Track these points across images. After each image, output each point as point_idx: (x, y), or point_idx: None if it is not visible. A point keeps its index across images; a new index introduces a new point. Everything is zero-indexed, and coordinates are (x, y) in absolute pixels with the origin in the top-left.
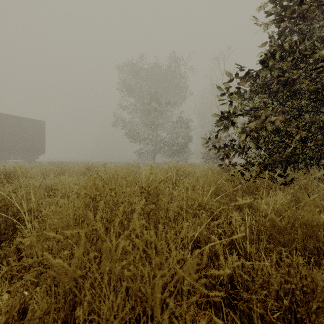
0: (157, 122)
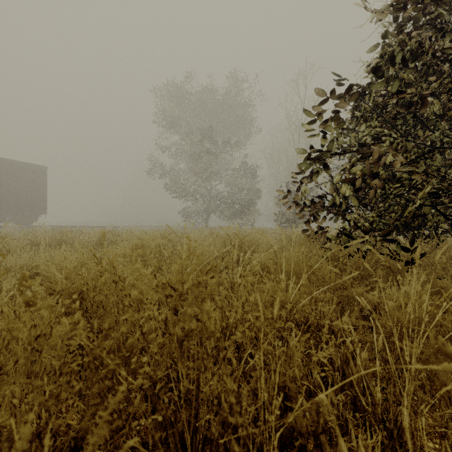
0: (211, 169)
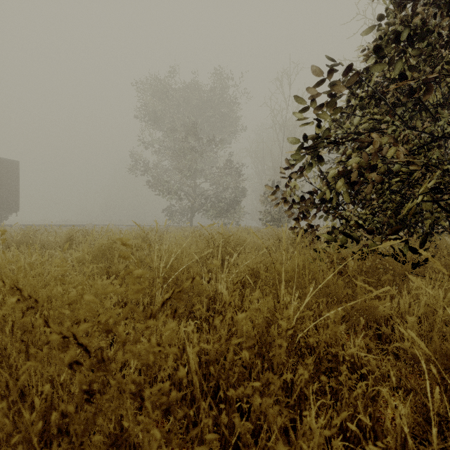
0: (196, 167)
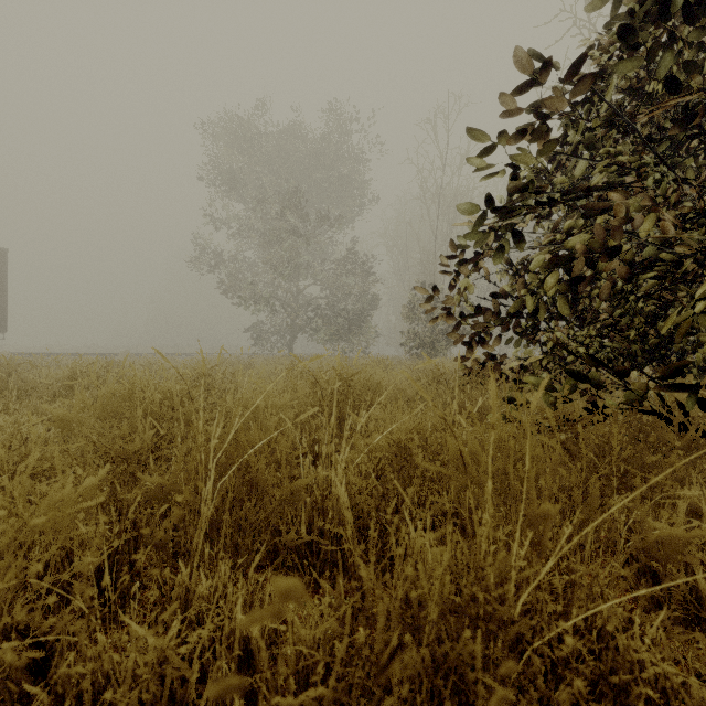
0: (299, 260)
